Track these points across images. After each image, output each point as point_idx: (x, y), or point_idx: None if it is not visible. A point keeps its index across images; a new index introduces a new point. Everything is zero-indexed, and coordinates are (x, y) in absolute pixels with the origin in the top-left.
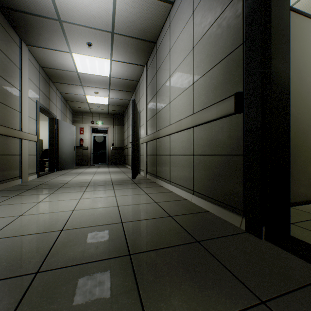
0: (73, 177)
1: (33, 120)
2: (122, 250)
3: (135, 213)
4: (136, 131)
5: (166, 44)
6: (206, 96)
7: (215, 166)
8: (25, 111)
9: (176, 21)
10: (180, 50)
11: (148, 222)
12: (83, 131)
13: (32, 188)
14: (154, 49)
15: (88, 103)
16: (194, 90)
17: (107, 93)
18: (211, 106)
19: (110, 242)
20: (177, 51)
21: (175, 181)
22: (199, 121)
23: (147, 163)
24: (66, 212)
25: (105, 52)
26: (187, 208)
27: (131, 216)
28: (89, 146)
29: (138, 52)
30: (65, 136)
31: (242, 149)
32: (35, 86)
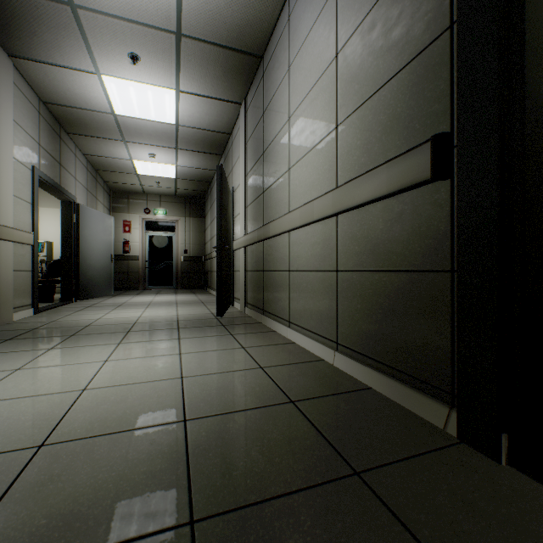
0: (105, 312)
1: (25, 203)
2: (174, 507)
3: (217, 395)
4: (225, 227)
5: (283, 57)
6: (364, 151)
7: (385, 295)
8: (5, 184)
9: (301, 8)
10: (310, 63)
11: (244, 419)
12: (130, 228)
13: (15, 338)
14: (260, 70)
15: (138, 176)
16: (339, 139)
17: (172, 156)
18: (377, 168)
19: (147, 482)
20: (304, 67)
21: (299, 322)
22: (351, 201)
23: (246, 286)
24: (66, 395)
25: (166, 75)
26: (326, 380)
27: (207, 403)
28: (140, 255)
29: (228, 75)
30: (94, 235)
31: (449, 258)
32: (29, 138)
